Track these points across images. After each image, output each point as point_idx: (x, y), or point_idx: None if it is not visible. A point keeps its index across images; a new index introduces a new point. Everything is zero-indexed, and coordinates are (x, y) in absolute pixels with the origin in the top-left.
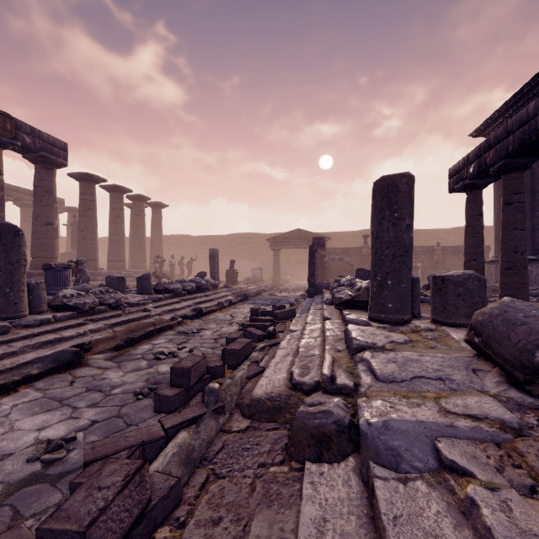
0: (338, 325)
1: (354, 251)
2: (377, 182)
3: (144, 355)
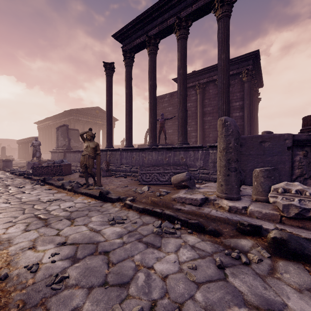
0: None
1: None
2: (2, 147)
3: None
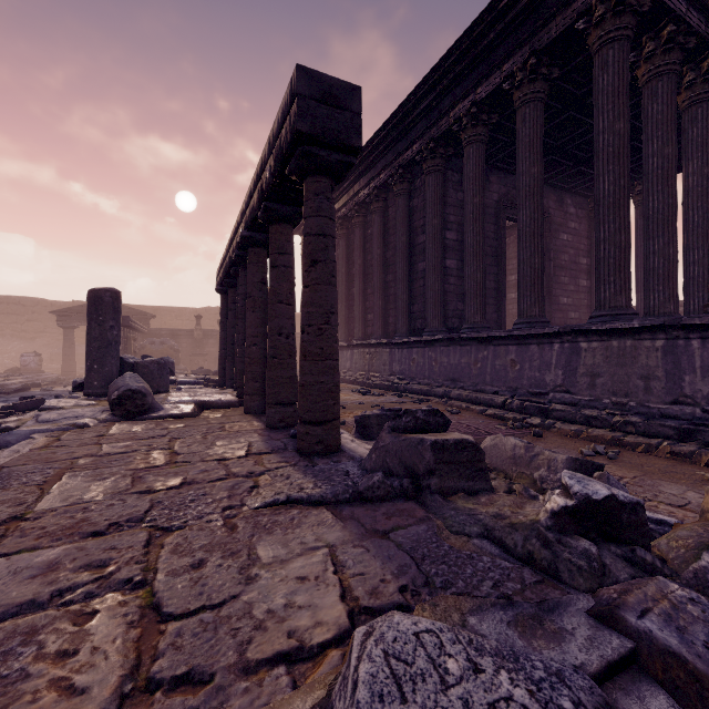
0: None
1: (185, 333)
2: (89, 292)
3: None
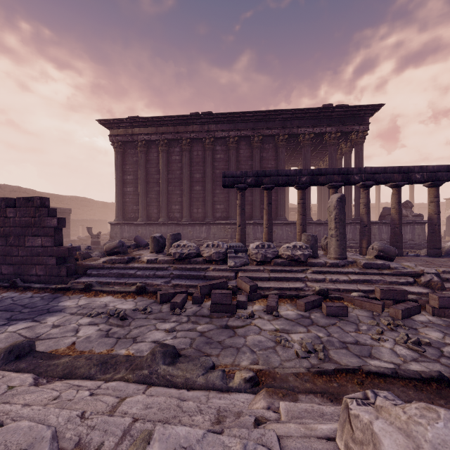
0: (329, 268)
1: None
2: (343, 196)
3: (437, 357)
